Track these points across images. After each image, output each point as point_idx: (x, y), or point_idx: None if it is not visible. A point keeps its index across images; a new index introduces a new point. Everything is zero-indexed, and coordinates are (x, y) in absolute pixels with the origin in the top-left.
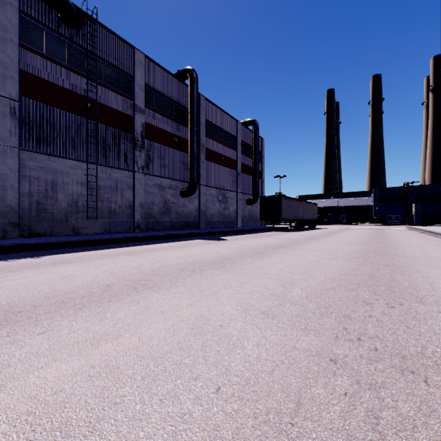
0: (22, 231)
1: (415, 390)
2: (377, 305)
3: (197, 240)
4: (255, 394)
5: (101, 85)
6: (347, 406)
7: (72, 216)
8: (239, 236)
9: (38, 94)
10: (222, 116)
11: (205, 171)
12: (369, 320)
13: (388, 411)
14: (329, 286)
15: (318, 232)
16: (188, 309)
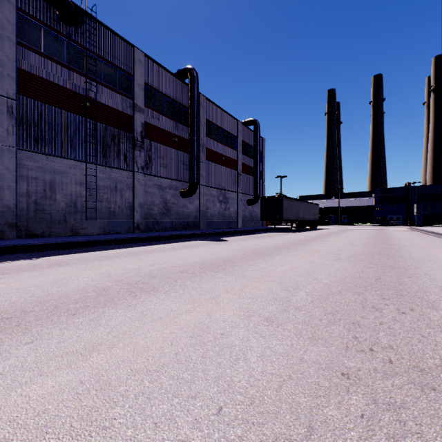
0: (19, 231)
1: (440, 411)
2: (387, 311)
3: (197, 241)
4: (261, 416)
5: (100, 84)
6: (365, 432)
7: (70, 217)
8: (240, 237)
9: (36, 92)
10: (223, 115)
11: (206, 172)
12: (380, 328)
13: (413, 438)
14: (334, 289)
15: (319, 233)
16: (187, 315)
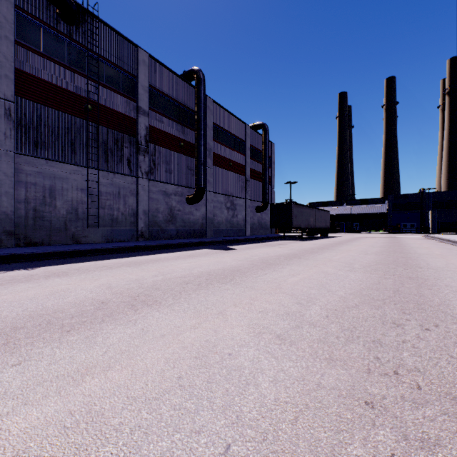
0: (18, 240)
1: None
2: (409, 327)
3: (204, 250)
4: (275, 456)
5: (103, 86)
6: None
7: (71, 224)
8: (248, 245)
9: (35, 94)
10: (231, 119)
11: (213, 177)
12: (404, 347)
13: None
14: (350, 303)
15: (331, 241)
16: (192, 331)
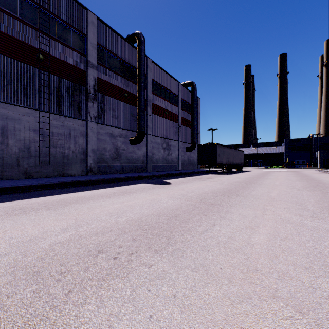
0: None
1: None
2: None
3: (142, 184)
4: None
5: (54, 40)
6: None
7: (23, 161)
8: (182, 179)
9: None
10: (166, 77)
11: (152, 123)
12: None
13: None
14: None
15: (249, 175)
16: None
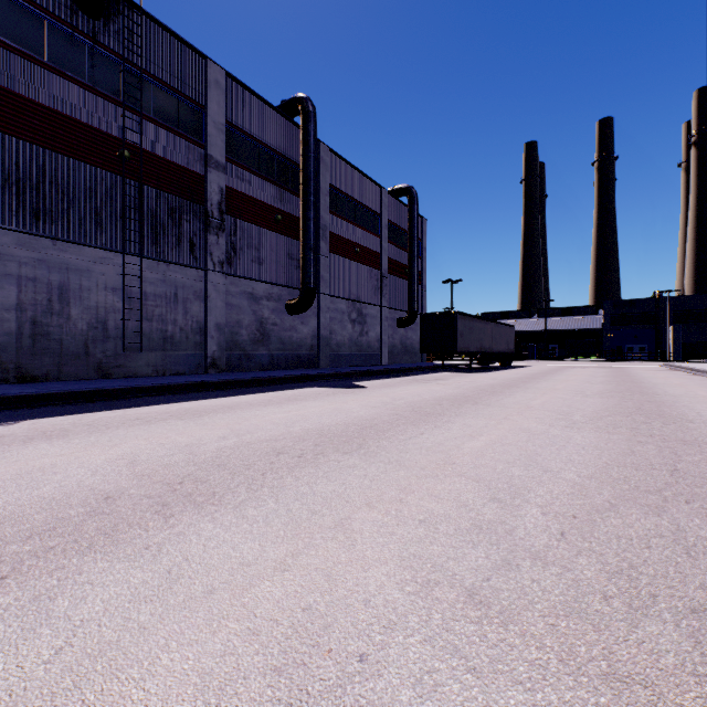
0: (5, 372)
1: None
2: None
3: (313, 389)
4: None
5: (149, 120)
6: None
7: (96, 346)
8: (386, 381)
9: (34, 131)
10: (357, 179)
11: (329, 271)
12: None
13: None
14: (598, 499)
15: (518, 373)
16: (276, 579)
